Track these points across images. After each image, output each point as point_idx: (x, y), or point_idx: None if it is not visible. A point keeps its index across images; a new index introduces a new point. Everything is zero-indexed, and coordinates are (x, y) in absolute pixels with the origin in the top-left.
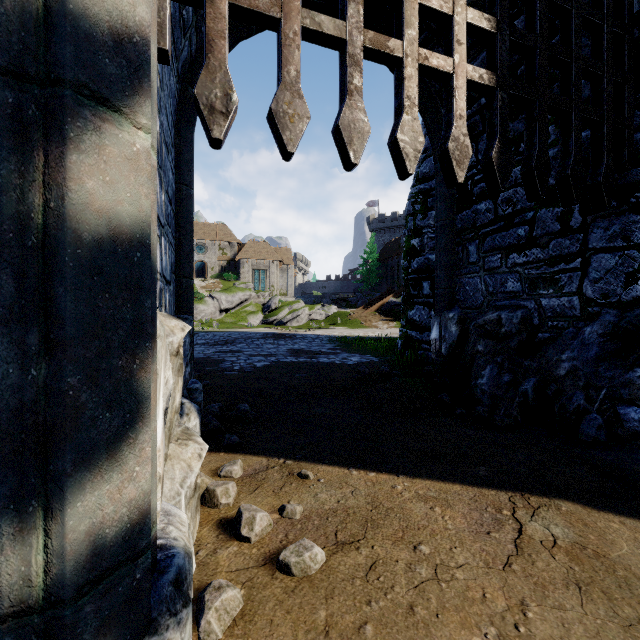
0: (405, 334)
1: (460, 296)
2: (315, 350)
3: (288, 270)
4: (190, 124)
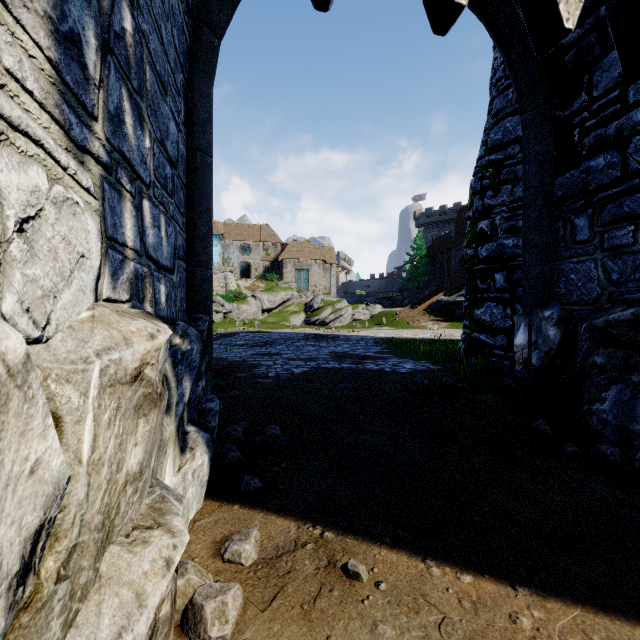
0: (470, 337)
1: (560, 288)
2: (360, 354)
3: (331, 269)
4: (206, 75)
